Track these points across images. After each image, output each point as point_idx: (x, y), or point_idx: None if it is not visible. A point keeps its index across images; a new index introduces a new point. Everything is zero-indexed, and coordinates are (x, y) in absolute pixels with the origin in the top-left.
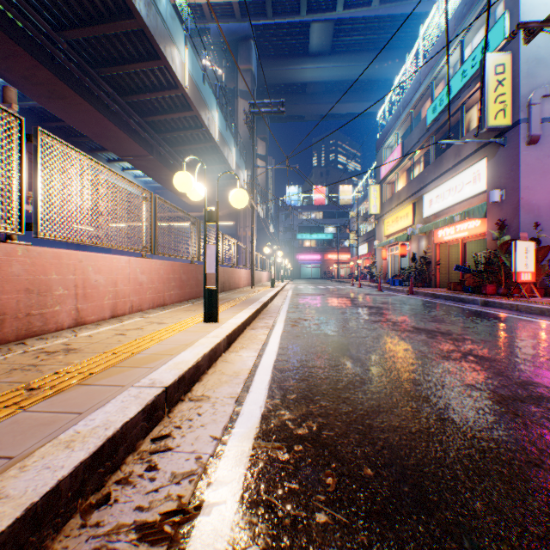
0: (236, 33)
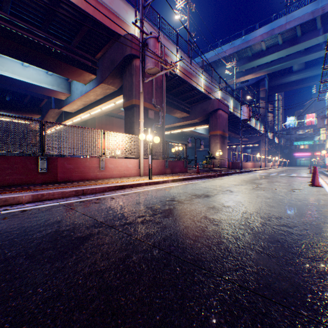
0: (258, 78)
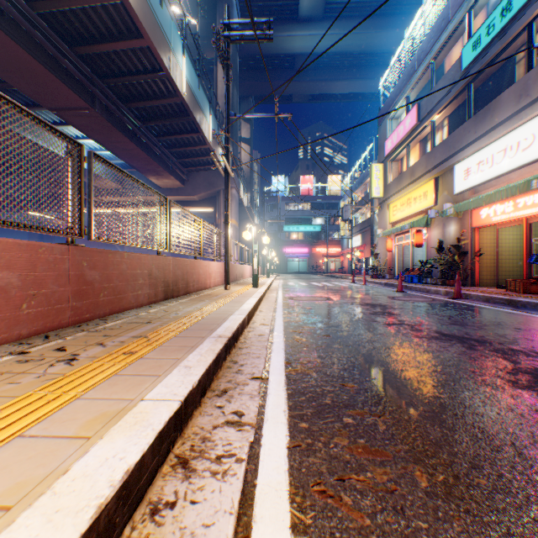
0: None
